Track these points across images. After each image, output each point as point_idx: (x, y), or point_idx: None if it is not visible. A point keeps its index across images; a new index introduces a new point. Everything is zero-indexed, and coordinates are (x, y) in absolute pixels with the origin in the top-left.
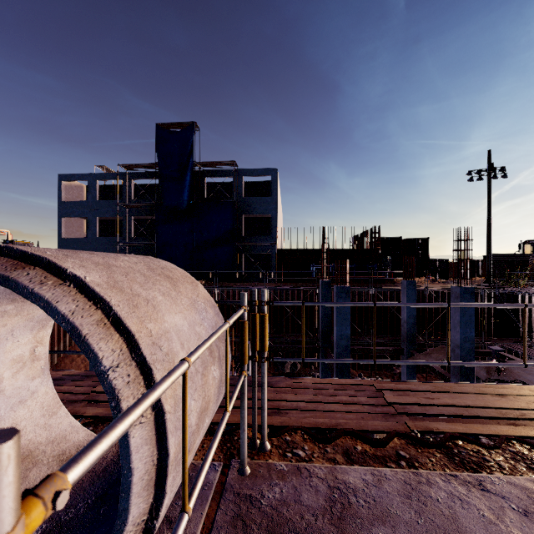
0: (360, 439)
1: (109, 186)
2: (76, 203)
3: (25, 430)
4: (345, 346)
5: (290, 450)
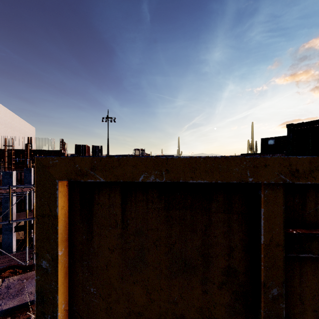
0: None
1: None
2: None
3: None
4: None
5: None
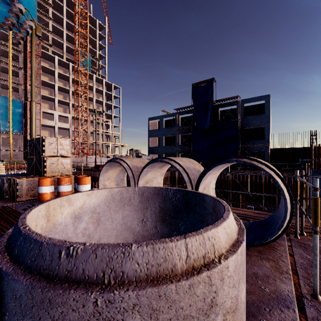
0: None
1: (168, 120)
2: (155, 130)
3: None
4: None
5: None
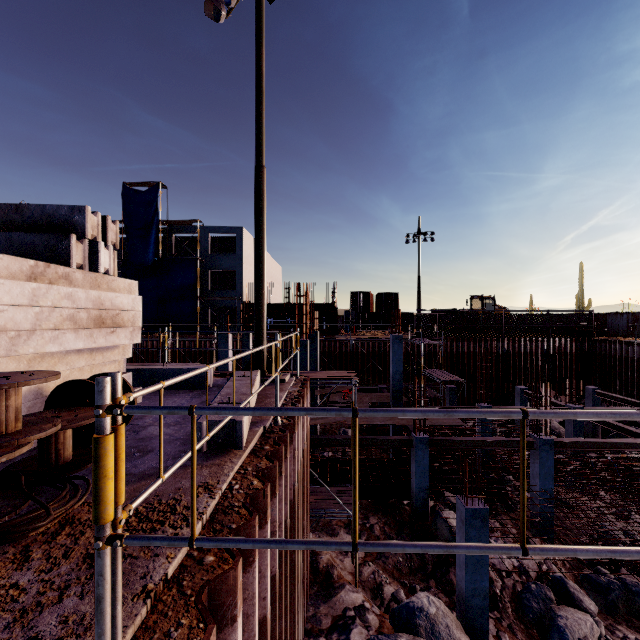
0: None
1: None
2: None
3: None
4: None
5: None
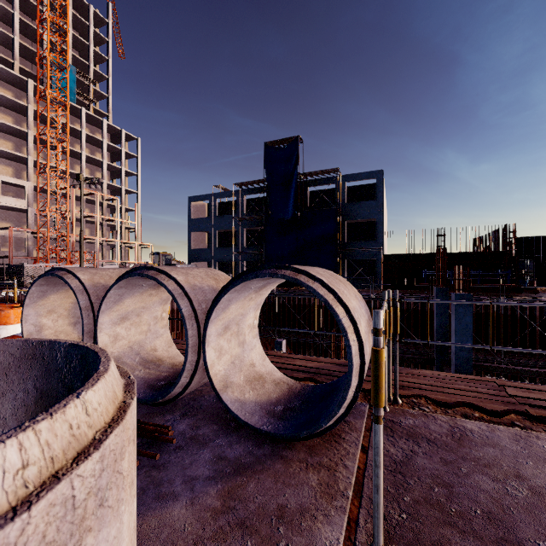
0: (478, 410)
1: (225, 203)
2: (201, 219)
3: (256, 364)
4: (466, 358)
5: (417, 407)
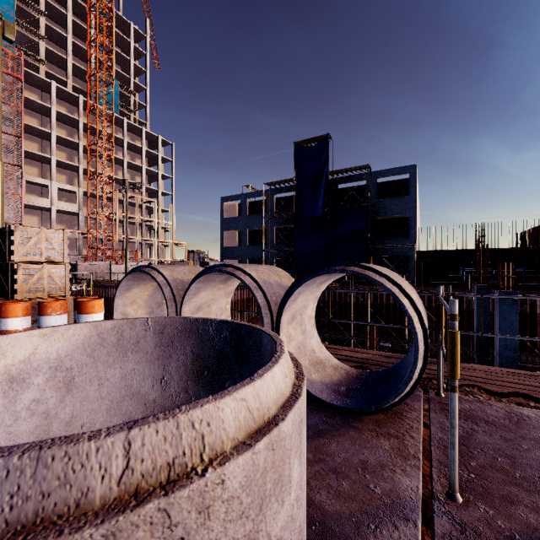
0: (533, 400)
1: (255, 202)
2: (232, 218)
3: (316, 350)
4: (511, 358)
5: (471, 394)
